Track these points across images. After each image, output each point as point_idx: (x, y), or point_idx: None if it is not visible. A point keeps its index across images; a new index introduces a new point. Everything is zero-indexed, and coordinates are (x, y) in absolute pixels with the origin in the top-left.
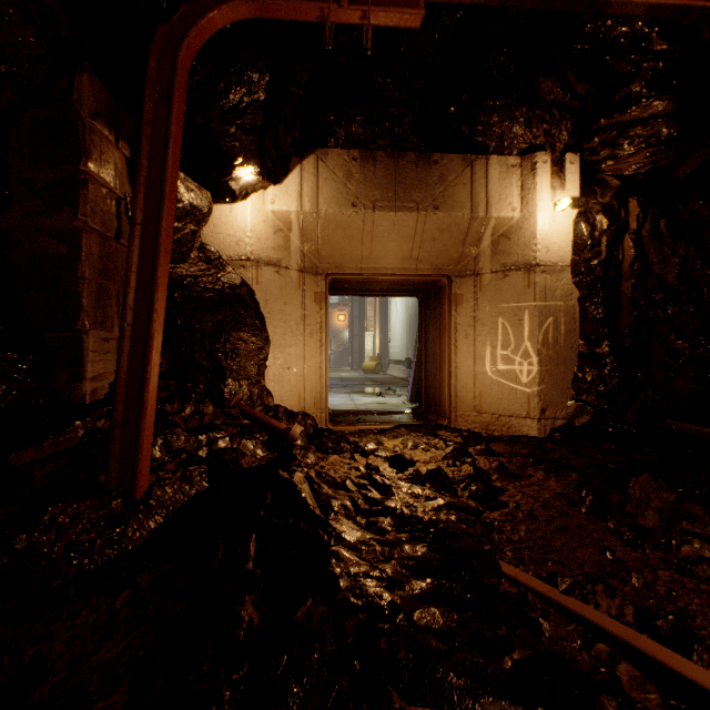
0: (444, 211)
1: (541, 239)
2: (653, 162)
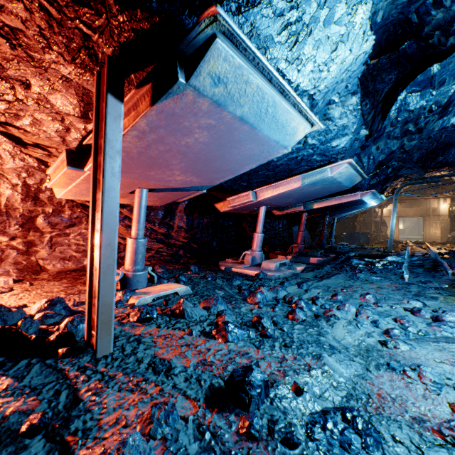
0: (420, 207)
1: (440, 211)
2: None
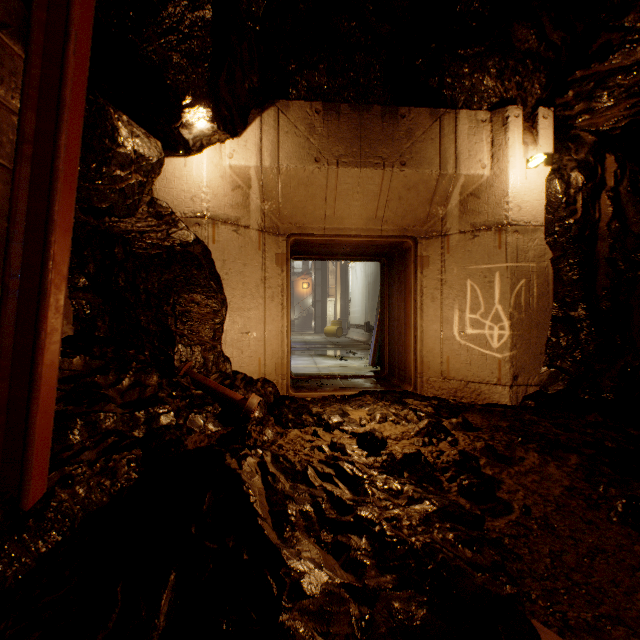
0: (411, 167)
1: (513, 197)
2: (634, 114)
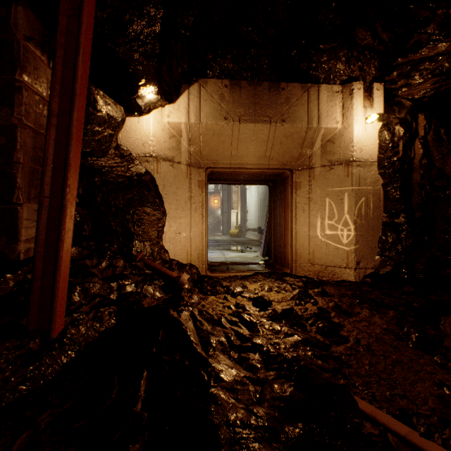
0: (288, 123)
1: (357, 142)
2: (436, 88)
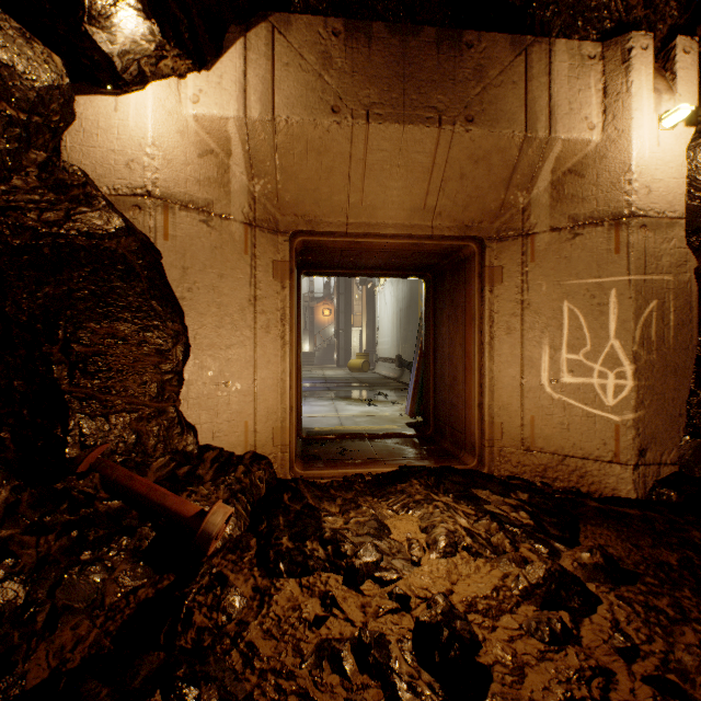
0: (482, 125)
1: (640, 172)
2: None
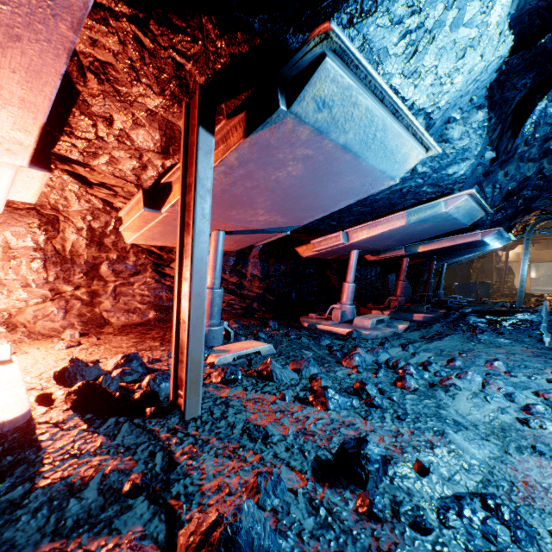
0: None
1: None
2: None
